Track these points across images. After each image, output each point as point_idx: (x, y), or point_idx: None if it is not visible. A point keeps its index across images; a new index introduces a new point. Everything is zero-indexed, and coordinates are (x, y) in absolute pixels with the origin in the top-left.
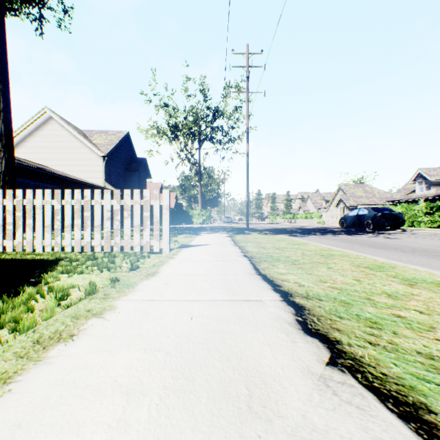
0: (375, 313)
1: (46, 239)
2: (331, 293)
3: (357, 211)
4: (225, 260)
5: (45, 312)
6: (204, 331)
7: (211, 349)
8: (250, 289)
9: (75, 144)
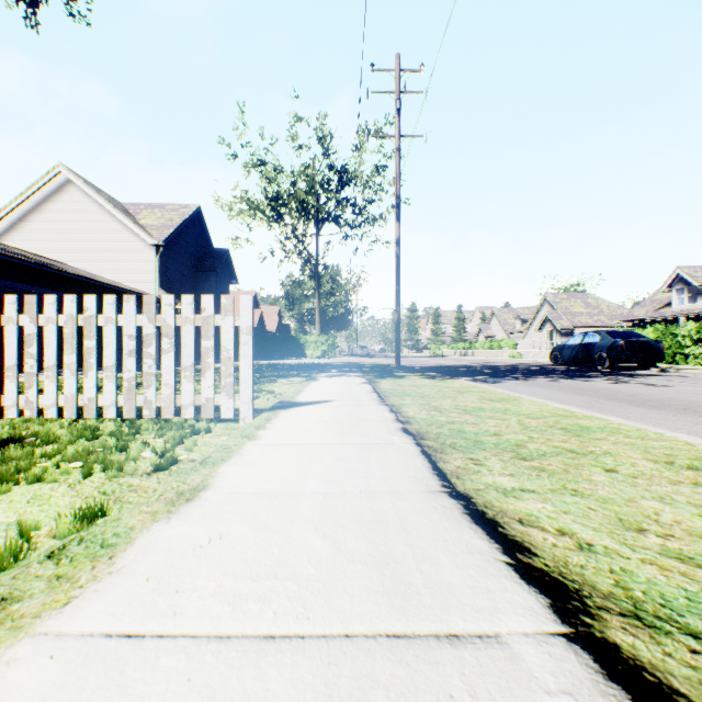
0: None
1: (7, 394)
2: (700, 593)
3: (581, 337)
4: (364, 443)
5: None
6: None
7: None
8: (448, 568)
9: (110, 225)
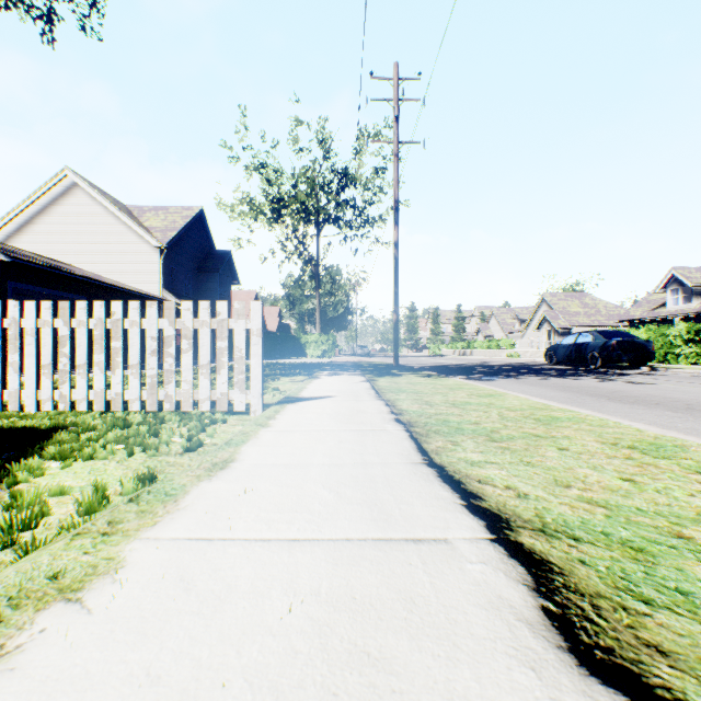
0: None
1: (43, 389)
2: (592, 519)
3: (575, 337)
4: (362, 430)
5: None
6: (320, 659)
7: None
8: (419, 507)
9: (115, 227)
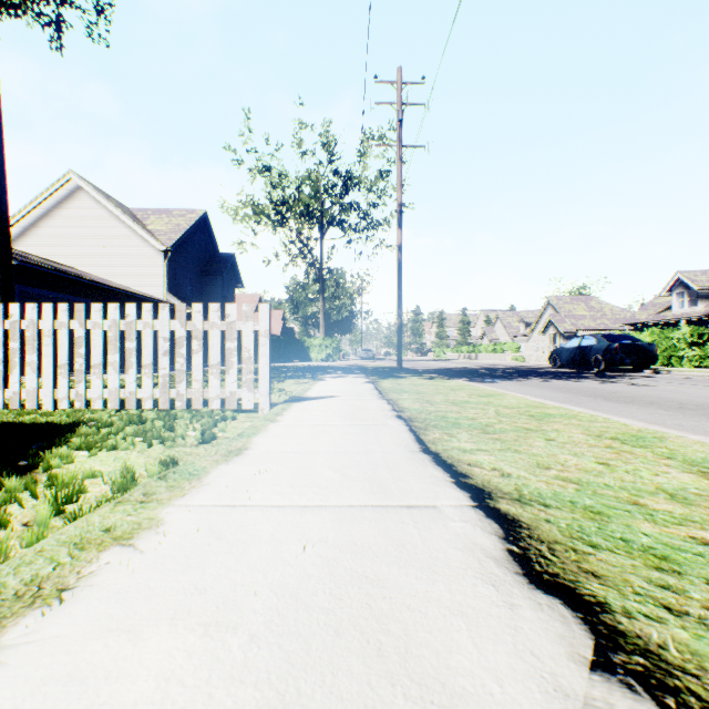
0: (658, 535)
1: (60, 388)
2: (563, 492)
3: (578, 340)
4: (365, 424)
5: (32, 528)
6: (329, 579)
7: (343, 626)
8: (413, 483)
9: (119, 230)
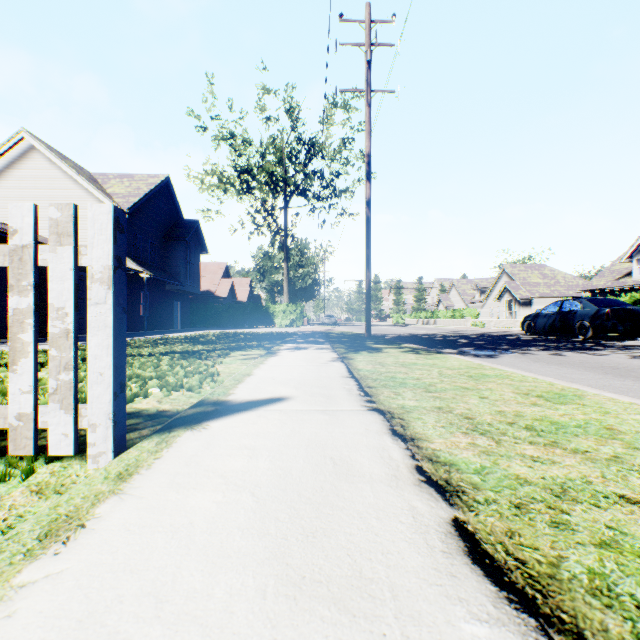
0: None
1: None
2: None
3: (558, 305)
4: None
5: None
6: None
7: None
8: None
9: (74, 192)
